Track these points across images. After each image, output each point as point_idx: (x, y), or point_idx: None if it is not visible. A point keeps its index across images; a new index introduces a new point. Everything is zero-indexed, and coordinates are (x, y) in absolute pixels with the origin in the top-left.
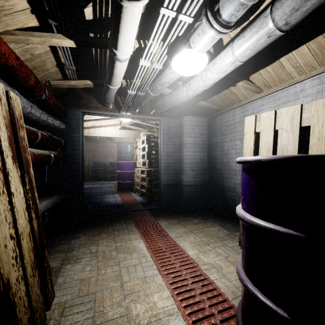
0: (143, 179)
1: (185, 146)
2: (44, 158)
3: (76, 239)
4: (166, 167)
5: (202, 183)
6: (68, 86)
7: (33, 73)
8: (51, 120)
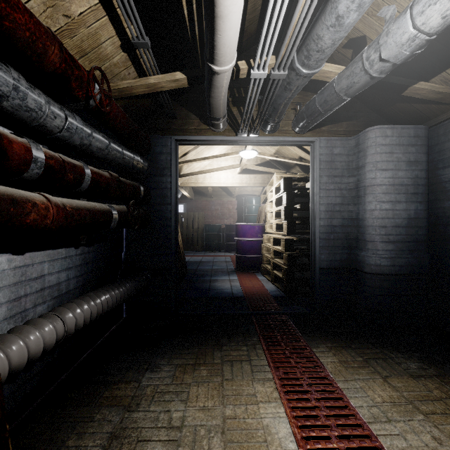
0: (278, 253)
1: (369, 191)
2: (93, 216)
3: (153, 372)
4: (326, 235)
5: (412, 271)
6: (146, 90)
7: (54, 38)
8: (117, 150)
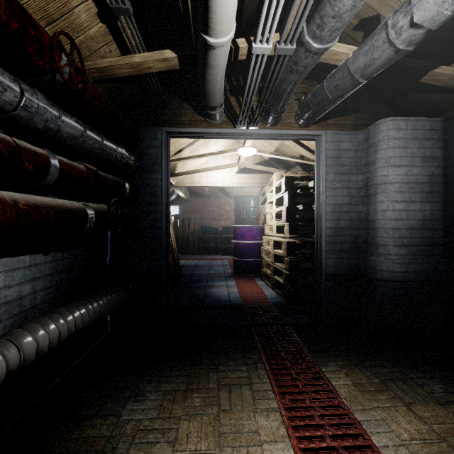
0: (279, 257)
1: (381, 189)
2: (60, 216)
3: (137, 402)
4: (333, 238)
5: (428, 278)
6: (130, 70)
7: None
8: (96, 139)
